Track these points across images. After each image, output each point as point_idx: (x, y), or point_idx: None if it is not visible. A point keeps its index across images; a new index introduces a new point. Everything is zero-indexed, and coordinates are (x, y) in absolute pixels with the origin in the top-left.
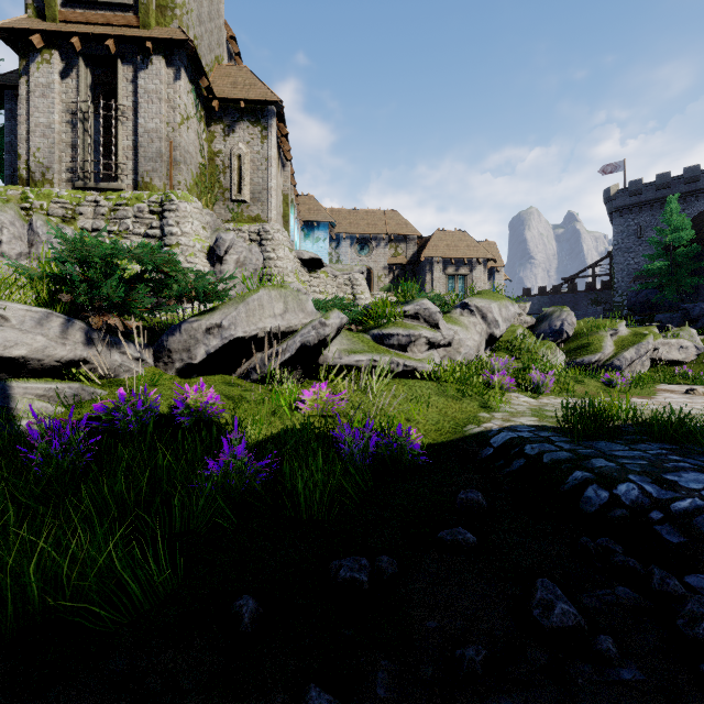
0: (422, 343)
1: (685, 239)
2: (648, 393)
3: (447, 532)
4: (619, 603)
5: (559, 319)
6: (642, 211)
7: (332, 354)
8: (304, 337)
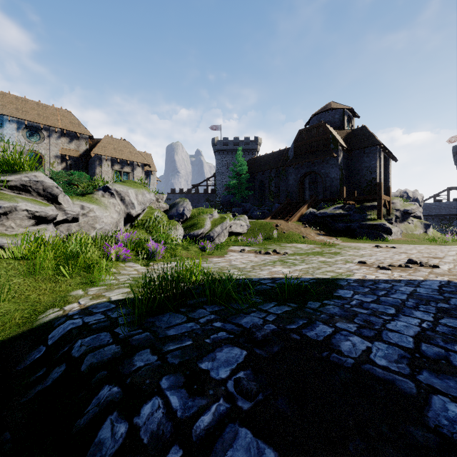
0: (24, 217)
1: (244, 171)
2: (223, 253)
3: None
4: None
5: (182, 206)
6: (228, 154)
7: None
8: None
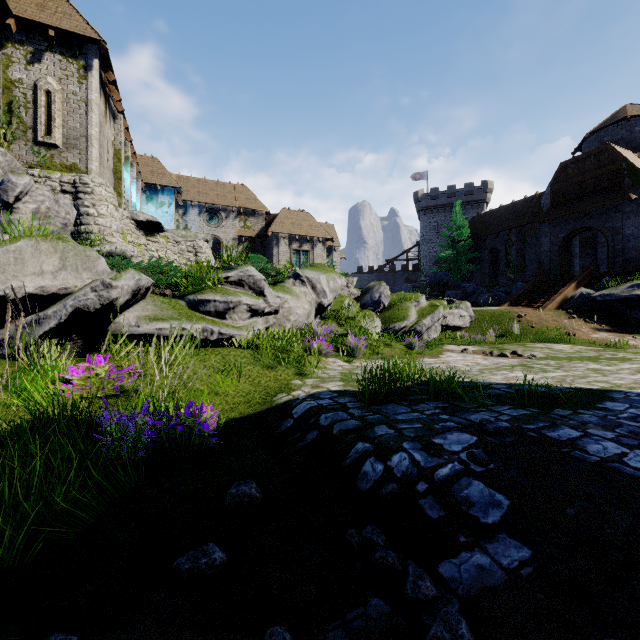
0: (244, 310)
1: (465, 235)
2: (437, 353)
3: (188, 557)
4: (368, 629)
5: (378, 292)
6: (439, 212)
7: (128, 322)
8: (78, 300)
